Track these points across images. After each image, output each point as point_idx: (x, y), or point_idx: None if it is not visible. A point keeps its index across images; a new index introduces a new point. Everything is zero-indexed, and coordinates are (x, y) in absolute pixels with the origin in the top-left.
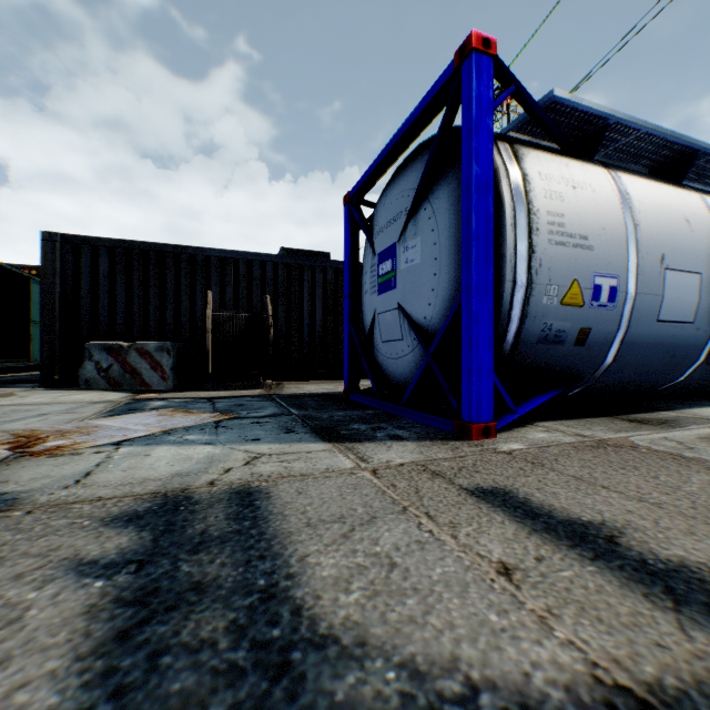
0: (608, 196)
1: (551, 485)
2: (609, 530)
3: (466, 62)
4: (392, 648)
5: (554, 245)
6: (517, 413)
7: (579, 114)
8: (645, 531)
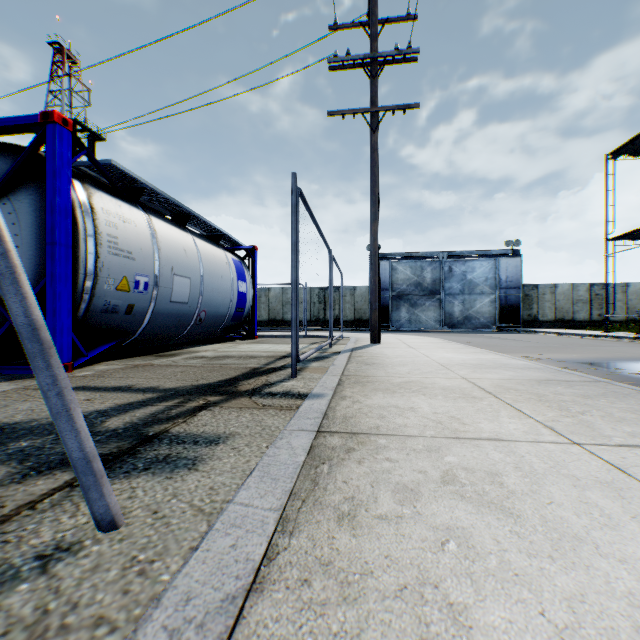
0: (145, 231)
1: (109, 381)
2: (131, 386)
3: (51, 126)
4: (49, 417)
5: (113, 255)
6: (88, 356)
7: (129, 176)
8: (144, 384)
